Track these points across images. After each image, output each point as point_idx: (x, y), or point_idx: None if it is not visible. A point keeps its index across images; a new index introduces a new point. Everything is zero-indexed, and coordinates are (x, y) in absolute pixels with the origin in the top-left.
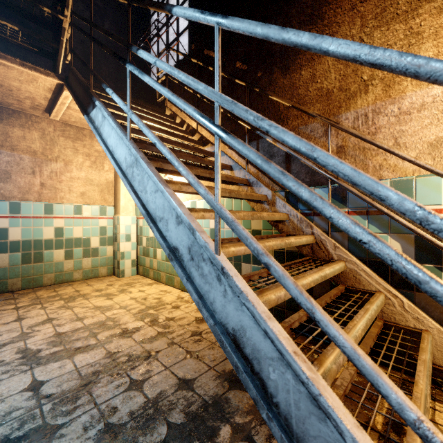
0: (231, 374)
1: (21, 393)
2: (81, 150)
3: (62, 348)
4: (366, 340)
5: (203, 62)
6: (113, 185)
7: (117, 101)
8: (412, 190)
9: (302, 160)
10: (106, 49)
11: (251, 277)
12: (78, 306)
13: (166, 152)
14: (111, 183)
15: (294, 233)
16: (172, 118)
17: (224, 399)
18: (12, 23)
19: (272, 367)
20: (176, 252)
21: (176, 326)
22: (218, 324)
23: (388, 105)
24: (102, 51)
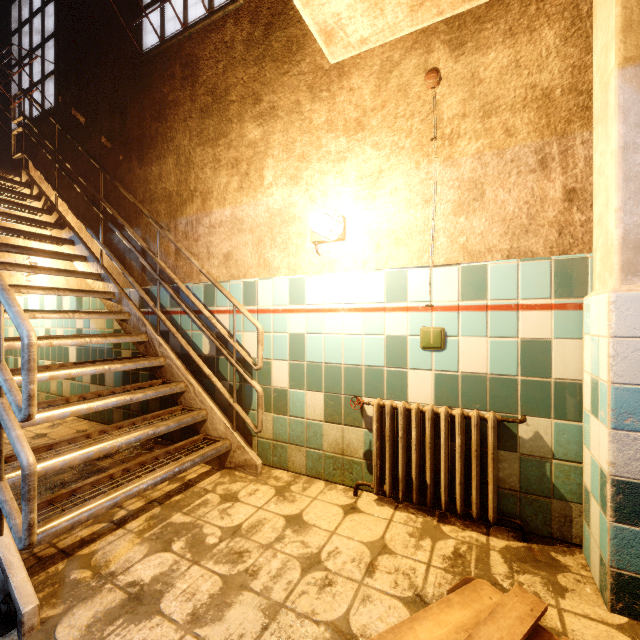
0: None
1: None
2: None
3: None
4: (134, 419)
5: (62, 127)
6: None
7: None
8: (215, 294)
9: (140, 260)
10: None
11: (15, 371)
12: None
13: None
14: None
15: (134, 332)
16: (27, 186)
17: None
18: None
19: None
20: None
21: None
22: None
23: (204, 217)
24: None
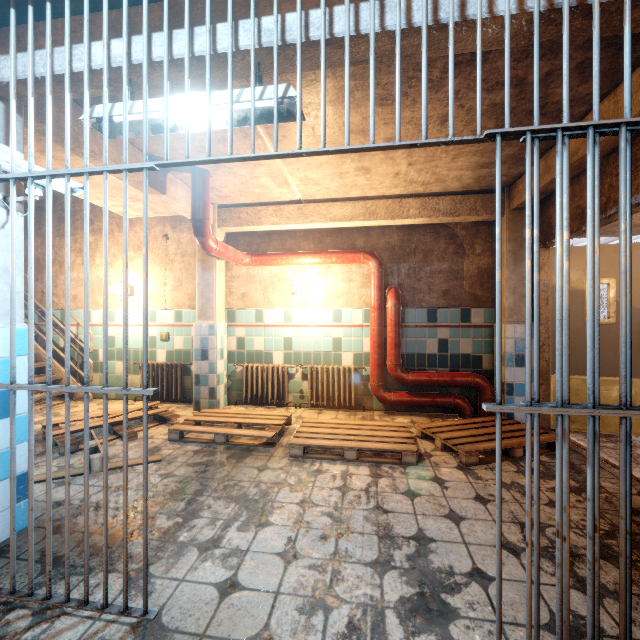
0: None
1: None
2: None
3: None
4: None
5: None
6: None
7: None
8: None
9: None
10: None
11: None
12: None
13: None
14: None
15: None
16: None
17: None
18: None
19: None
20: None
21: None
22: None
23: (61, 275)
24: None
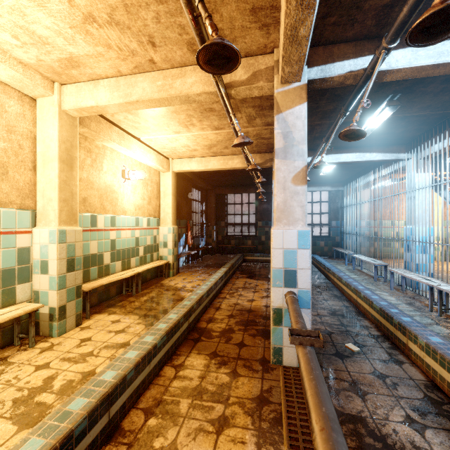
0: None
1: None
2: None
3: None
4: None
5: None
6: None
7: None
8: None
9: None
10: None
11: None
12: None
13: None
14: None
15: None
16: None
17: None
18: None
19: None
20: None
21: None
22: None
23: None
24: None
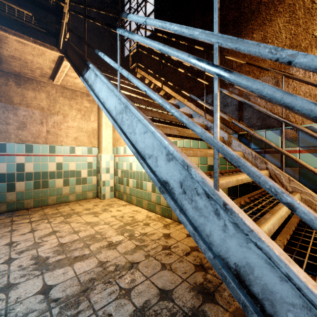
0: (202, 286)
1: (35, 296)
2: (74, 106)
3: (64, 256)
4: None
5: (167, 35)
6: (96, 132)
7: (108, 61)
8: None
9: (257, 107)
10: (99, 21)
11: None
12: (74, 221)
13: (157, 97)
14: (96, 130)
15: None
16: (141, 79)
17: (201, 312)
18: (28, 10)
19: (292, 313)
20: (166, 186)
21: (149, 240)
22: (217, 257)
23: None
24: (89, 34)
